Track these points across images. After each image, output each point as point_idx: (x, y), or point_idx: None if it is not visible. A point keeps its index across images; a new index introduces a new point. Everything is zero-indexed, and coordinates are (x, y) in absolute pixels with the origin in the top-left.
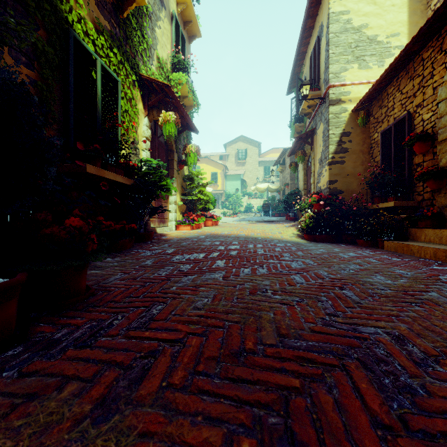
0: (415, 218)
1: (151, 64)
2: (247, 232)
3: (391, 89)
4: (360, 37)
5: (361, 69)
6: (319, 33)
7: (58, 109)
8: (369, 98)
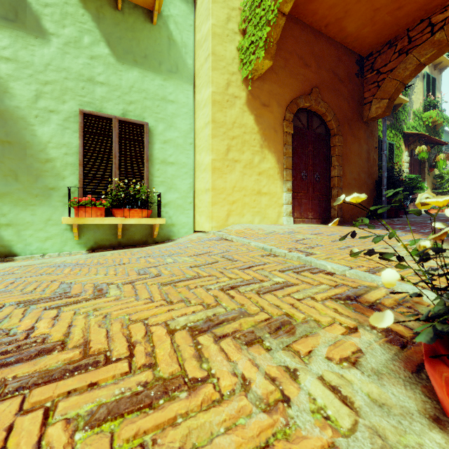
0: None
1: (409, 119)
2: None
3: None
4: None
5: None
6: None
7: None
8: None
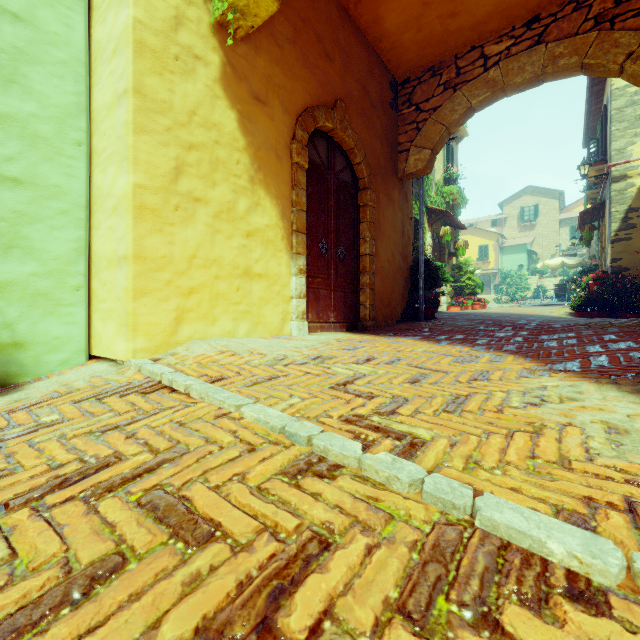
0: None
1: (432, 192)
2: (513, 311)
3: None
4: None
5: None
6: (607, 101)
7: None
8: None
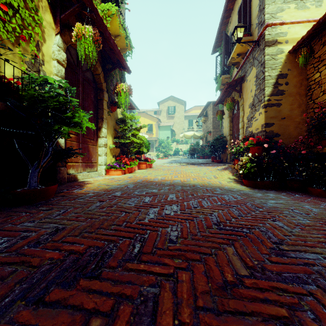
0: None
1: None
2: (182, 177)
3: None
4: None
5: (298, 9)
6: None
7: None
8: (310, 37)
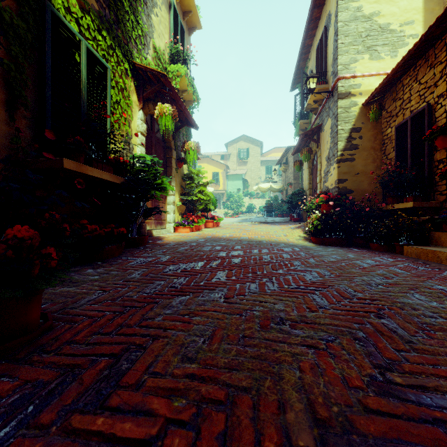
0: (439, 221)
1: (147, 53)
2: (250, 235)
3: (407, 79)
4: (371, 25)
5: (372, 60)
6: (326, 24)
7: (32, 94)
8: (382, 91)
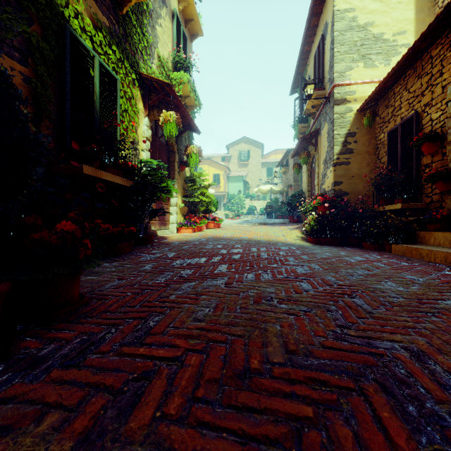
0: (423, 221)
1: (152, 63)
2: (250, 235)
3: (398, 88)
4: (366, 35)
5: (367, 68)
6: (323, 32)
7: (53, 107)
8: (375, 98)
